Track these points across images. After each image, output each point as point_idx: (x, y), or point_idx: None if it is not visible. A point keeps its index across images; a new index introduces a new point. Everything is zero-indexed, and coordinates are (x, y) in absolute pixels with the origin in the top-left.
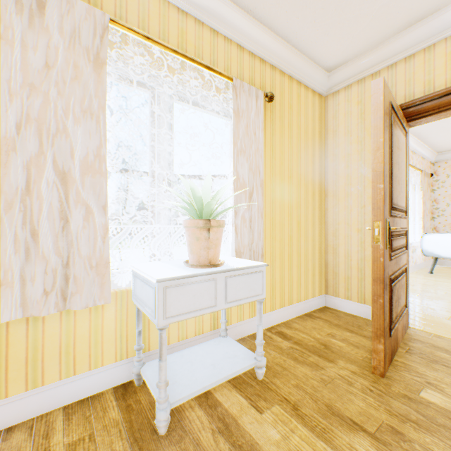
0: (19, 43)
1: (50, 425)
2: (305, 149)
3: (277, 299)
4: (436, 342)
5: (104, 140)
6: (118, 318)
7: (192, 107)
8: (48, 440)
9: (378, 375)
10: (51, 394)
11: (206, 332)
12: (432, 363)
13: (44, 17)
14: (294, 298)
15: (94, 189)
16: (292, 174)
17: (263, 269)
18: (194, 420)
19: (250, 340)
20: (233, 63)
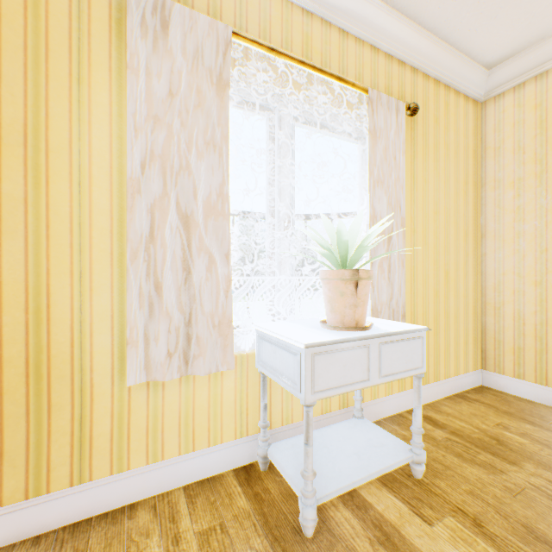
0: (143, 71)
1: (173, 507)
2: (455, 174)
3: None
4: None
5: (227, 176)
6: (238, 387)
7: (315, 130)
8: (175, 525)
9: None
10: (171, 471)
11: (333, 410)
12: None
13: (167, 39)
14: (441, 373)
15: (217, 234)
16: (439, 209)
17: (423, 334)
18: (342, 523)
19: (388, 425)
20: (366, 69)
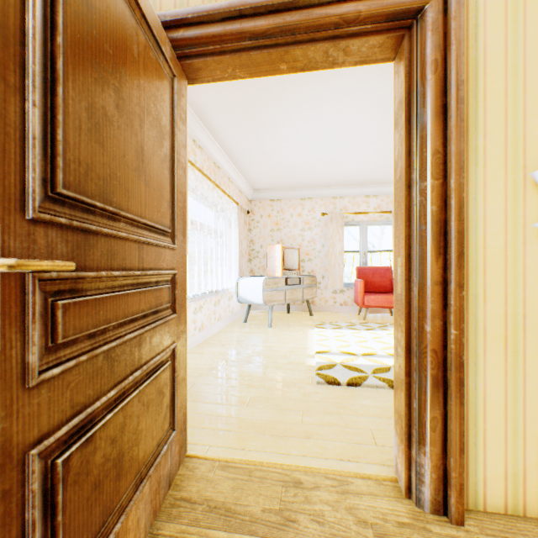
0: None
1: None
2: None
3: None
4: (218, 487)
5: None
6: None
7: None
8: None
9: None
10: None
11: None
12: None
13: None
14: None
15: None
16: None
17: None
18: None
19: None
20: None
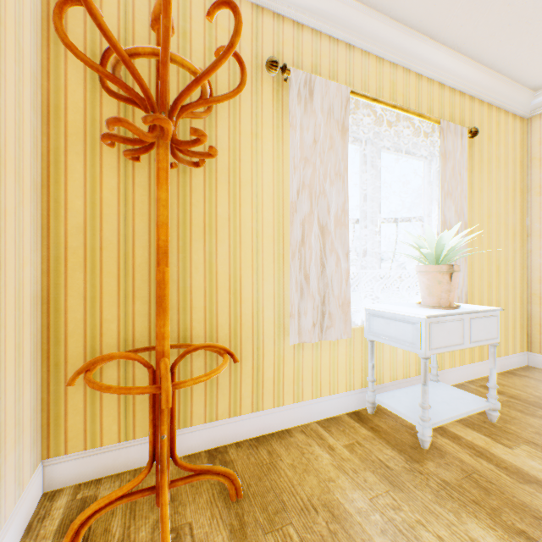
0: (298, 127)
1: (316, 432)
2: (504, 183)
3: (476, 351)
4: None
5: (346, 197)
6: (347, 352)
7: (394, 153)
8: (325, 441)
9: None
10: (307, 410)
11: (411, 376)
12: None
13: (312, 103)
14: None
15: (340, 239)
16: (491, 213)
17: (497, 313)
18: (444, 445)
19: None
20: (434, 103)
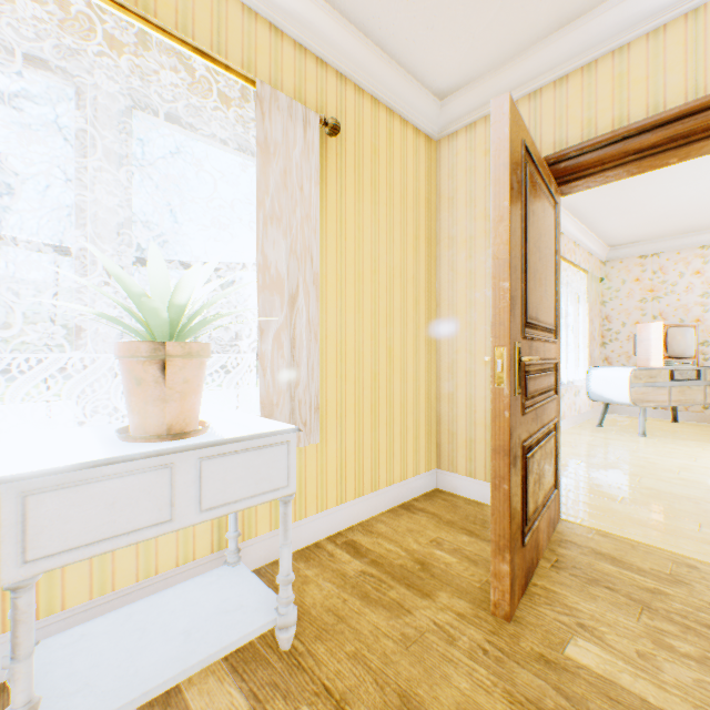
0: None
1: None
2: (402, 225)
3: (351, 482)
4: (599, 544)
5: None
6: None
7: (178, 129)
8: None
9: (502, 618)
10: None
11: (201, 556)
12: (590, 586)
13: None
14: (383, 479)
15: None
16: (379, 266)
17: (292, 438)
18: None
19: (293, 563)
20: (262, 56)
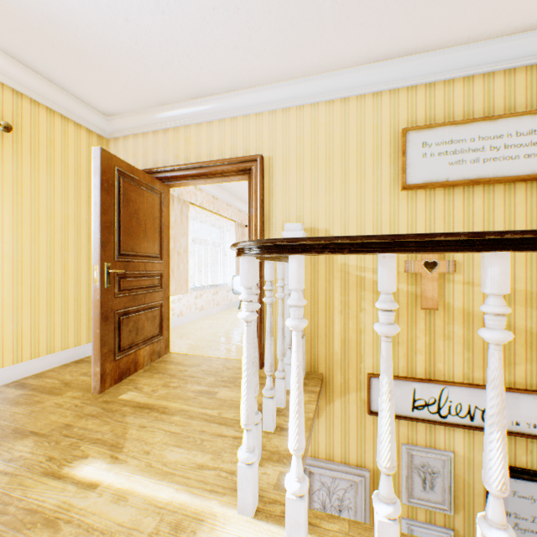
0: None
1: None
2: (77, 188)
3: (28, 349)
4: (178, 359)
5: None
6: None
7: None
8: None
9: (97, 393)
10: None
11: None
12: (156, 374)
13: None
14: (59, 346)
15: None
16: (55, 214)
17: None
18: None
19: None
20: None
